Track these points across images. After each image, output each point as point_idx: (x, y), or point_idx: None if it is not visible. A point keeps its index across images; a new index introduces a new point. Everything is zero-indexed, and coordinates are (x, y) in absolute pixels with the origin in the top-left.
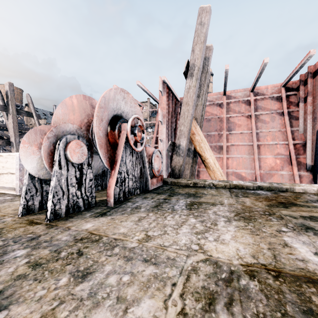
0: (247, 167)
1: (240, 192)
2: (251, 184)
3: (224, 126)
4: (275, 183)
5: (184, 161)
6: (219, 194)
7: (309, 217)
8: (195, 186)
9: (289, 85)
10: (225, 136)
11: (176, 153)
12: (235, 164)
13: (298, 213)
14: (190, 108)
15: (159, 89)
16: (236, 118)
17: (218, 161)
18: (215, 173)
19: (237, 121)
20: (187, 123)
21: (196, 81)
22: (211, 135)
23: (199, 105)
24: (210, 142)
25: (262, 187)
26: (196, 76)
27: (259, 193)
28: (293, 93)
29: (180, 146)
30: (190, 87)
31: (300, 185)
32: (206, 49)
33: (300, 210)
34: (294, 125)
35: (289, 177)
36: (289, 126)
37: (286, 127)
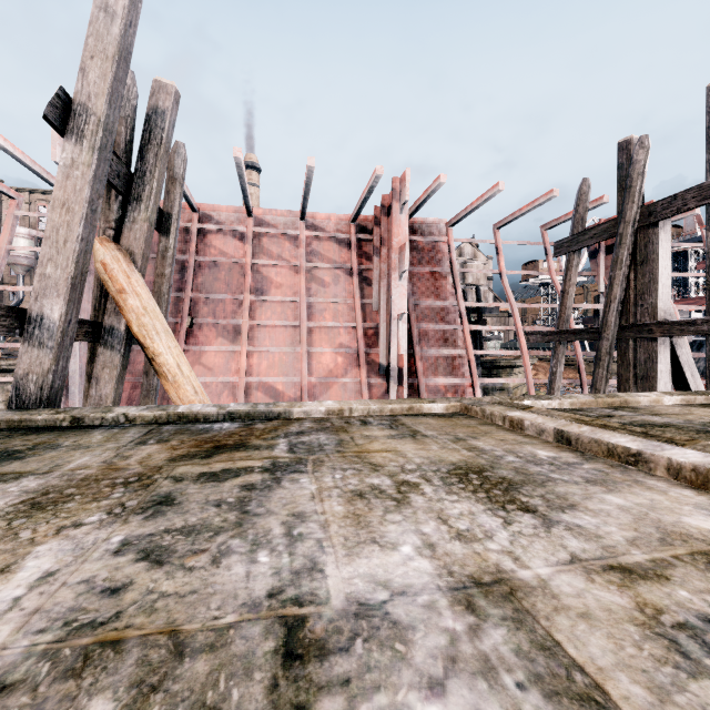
0: (287, 371)
1: (174, 430)
2: (216, 409)
3: (247, 283)
4: (264, 404)
5: (58, 360)
6: (104, 442)
7: (214, 474)
8: (73, 427)
9: (363, 222)
10: (249, 306)
11: (30, 338)
12: (265, 365)
13: (208, 468)
14: (75, 219)
15: (52, 157)
16: (273, 268)
17: (231, 359)
18: (180, 389)
19: (274, 277)
20: (65, 259)
21: (93, 152)
22: (220, 302)
23: (141, 220)
24: (215, 317)
25: (235, 415)
26: (91, 140)
27: (215, 428)
28: (368, 238)
29: (44, 319)
30: (73, 163)
31: (303, 405)
32: (160, 89)
33: (225, 460)
34: (367, 295)
35: (356, 388)
36: (359, 296)
37: (355, 297)
